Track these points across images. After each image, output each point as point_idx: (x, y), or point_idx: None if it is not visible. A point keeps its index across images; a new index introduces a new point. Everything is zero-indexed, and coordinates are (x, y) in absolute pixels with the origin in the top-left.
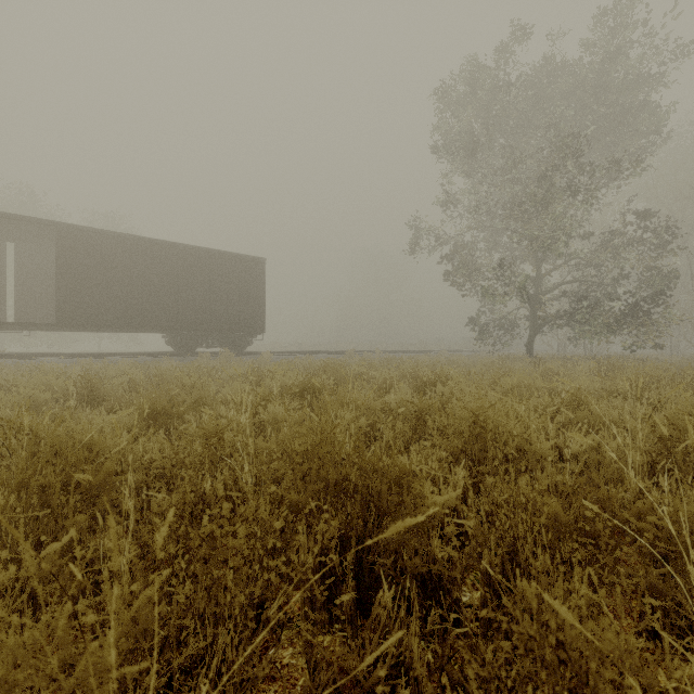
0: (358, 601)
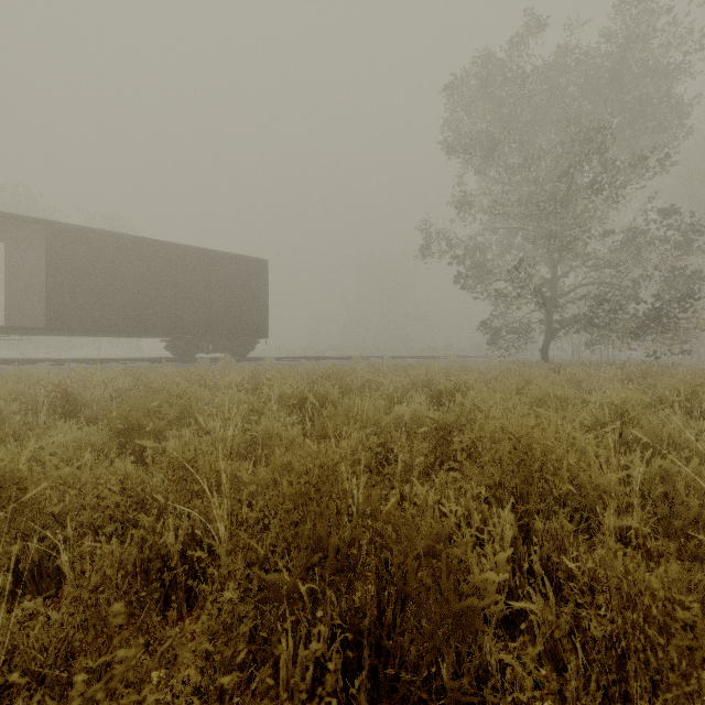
0: None
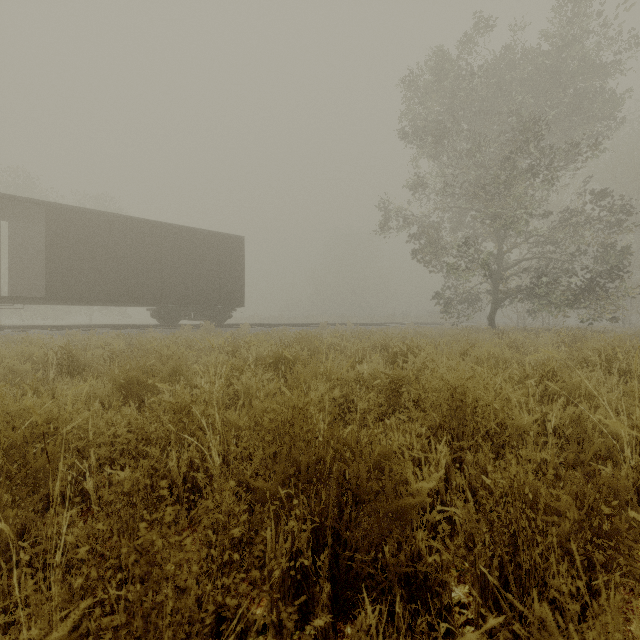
0: (333, 605)
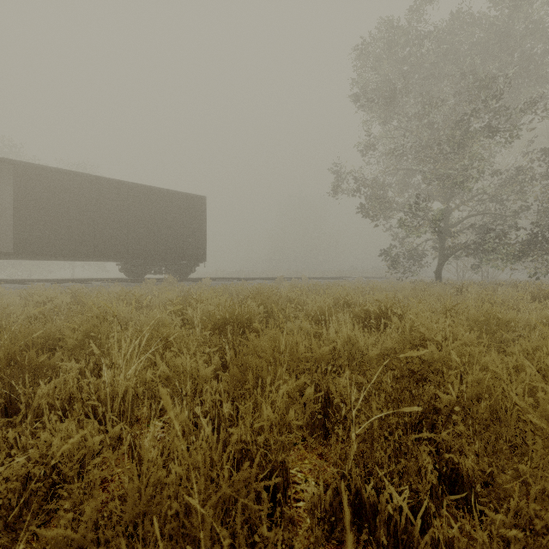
0: None
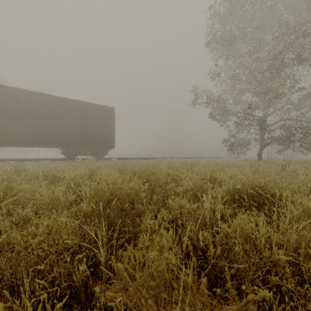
0: None
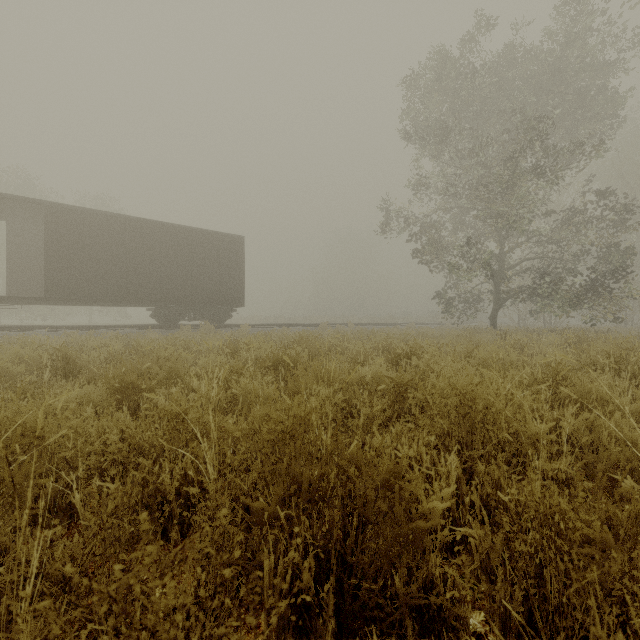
0: None
